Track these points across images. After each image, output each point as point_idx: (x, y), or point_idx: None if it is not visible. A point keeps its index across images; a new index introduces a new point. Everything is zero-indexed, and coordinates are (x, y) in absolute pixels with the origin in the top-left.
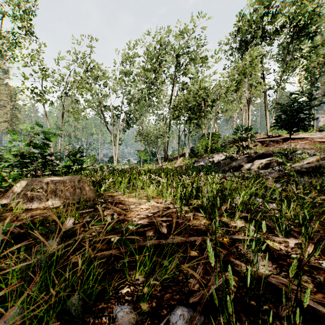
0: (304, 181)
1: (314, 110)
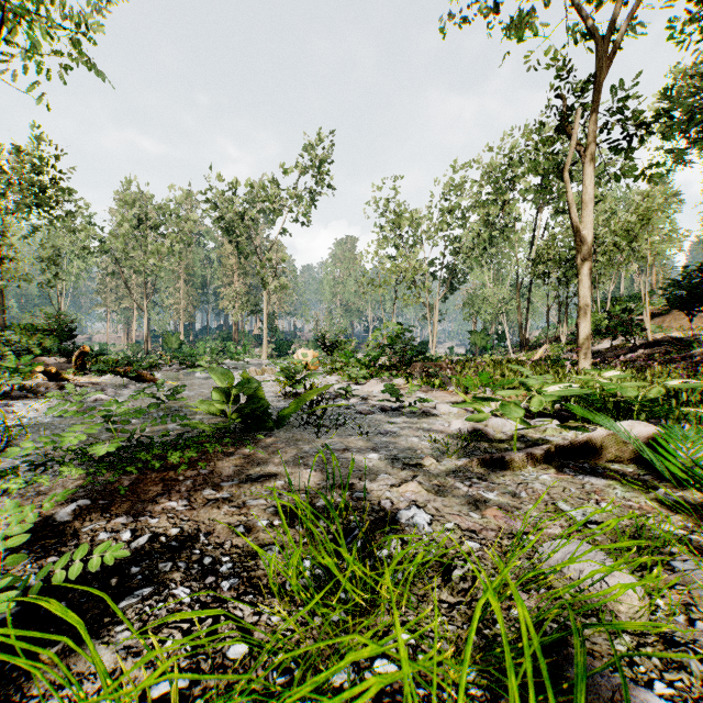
0: None
1: None
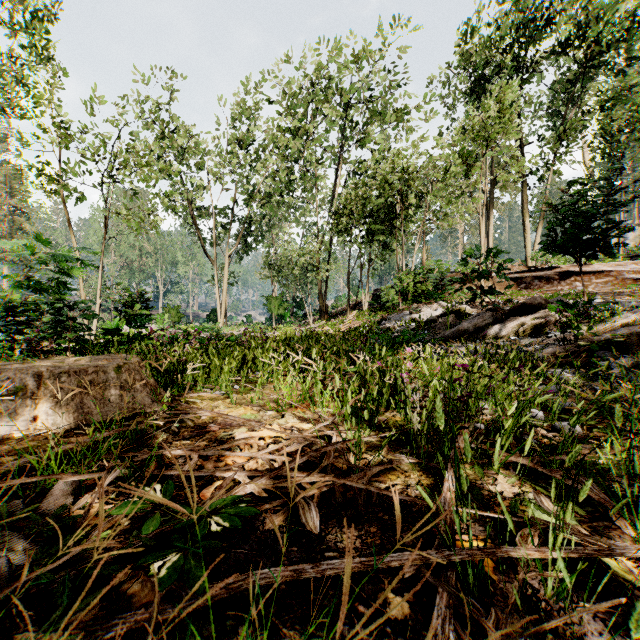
0: (623, 364)
1: (620, 217)
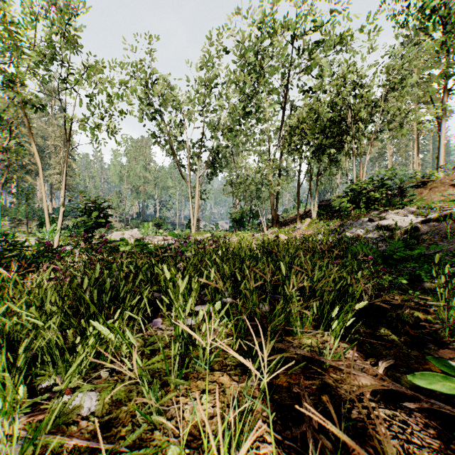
0: None
1: None
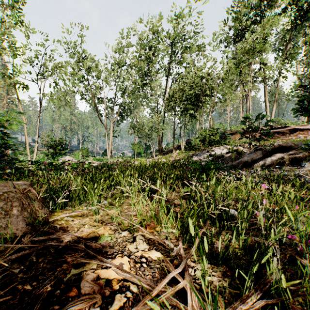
0: None
1: None
